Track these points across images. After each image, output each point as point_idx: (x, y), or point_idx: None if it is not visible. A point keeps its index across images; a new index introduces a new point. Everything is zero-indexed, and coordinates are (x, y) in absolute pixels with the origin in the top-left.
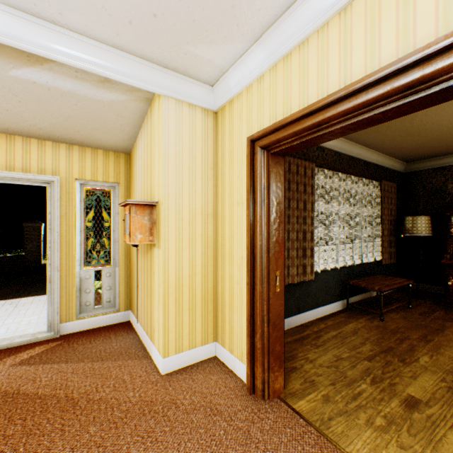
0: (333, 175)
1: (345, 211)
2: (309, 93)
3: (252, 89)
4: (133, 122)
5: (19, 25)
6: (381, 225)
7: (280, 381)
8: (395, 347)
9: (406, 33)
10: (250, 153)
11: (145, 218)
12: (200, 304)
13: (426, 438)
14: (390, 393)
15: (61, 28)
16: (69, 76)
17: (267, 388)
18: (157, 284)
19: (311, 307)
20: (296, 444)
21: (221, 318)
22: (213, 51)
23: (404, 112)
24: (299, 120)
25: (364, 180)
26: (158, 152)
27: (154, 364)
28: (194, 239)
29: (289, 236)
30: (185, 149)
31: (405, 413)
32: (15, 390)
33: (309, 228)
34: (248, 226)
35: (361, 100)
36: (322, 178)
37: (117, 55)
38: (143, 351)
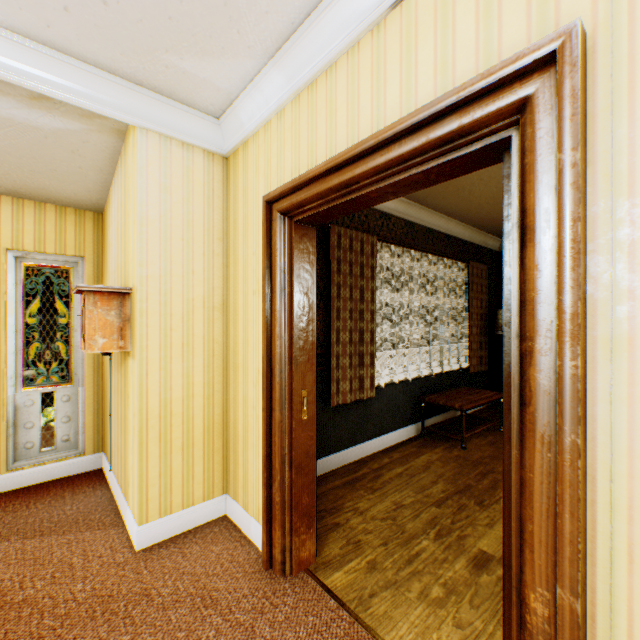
0: (403, 253)
1: (421, 303)
2: (338, 138)
3: (271, 127)
4: (100, 165)
5: None
6: (469, 321)
7: (310, 546)
8: (474, 485)
9: (445, 67)
10: (267, 220)
11: (111, 313)
12: (201, 440)
13: (491, 609)
14: (457, 550)
15: None
16: None
17: (290, 558)
18: (132, 414)
19: (373, 435)
20: (318, 639)
21: (234, 459)
22: (209, 66)
23: (450, 175)
24: (325, 177)
25: (446, 261)
26: (133, 213)
27: (127, 536)
28: (191, 344)
29: (339, 337)
30: (177, 210)
31: (471, 577)
32: None
33: (369, 325)
34: (263, 326)
35: (394, 153)
36: (389, 256)
37: (54, 59)
38: (113, 515)
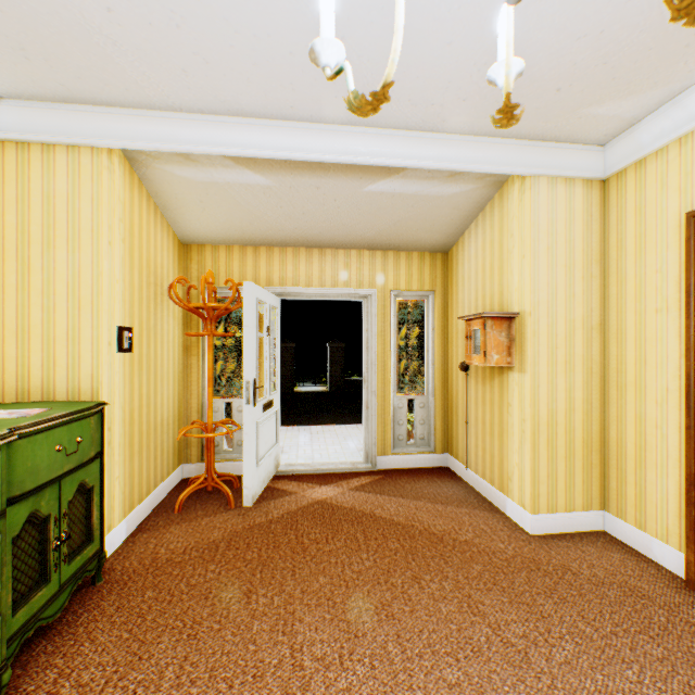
0: None
1: None
2: None
3: (691, 140)
4: (468, 214)
5: (400, 144)
6: None
7: None
8: None
9: None
10: (693, 235)
11: (501, 334)
12: (580, 453)
13: None
14: None
15: (435, 134)
16: (419, 178)
17: None
18: (516, 419)
19: None
20: None
21: (616, 476)
22: (626, 103)
23: None
24: None
25: None
26: (520, 249)
27: (512, 521)
28: (571, 362)
29: None
30: (559, 240)
31: None
32: (370, 512)
33: None
34: (686, 343)
35: None
36: None
37: (486, 144)
38: (487, 503)
